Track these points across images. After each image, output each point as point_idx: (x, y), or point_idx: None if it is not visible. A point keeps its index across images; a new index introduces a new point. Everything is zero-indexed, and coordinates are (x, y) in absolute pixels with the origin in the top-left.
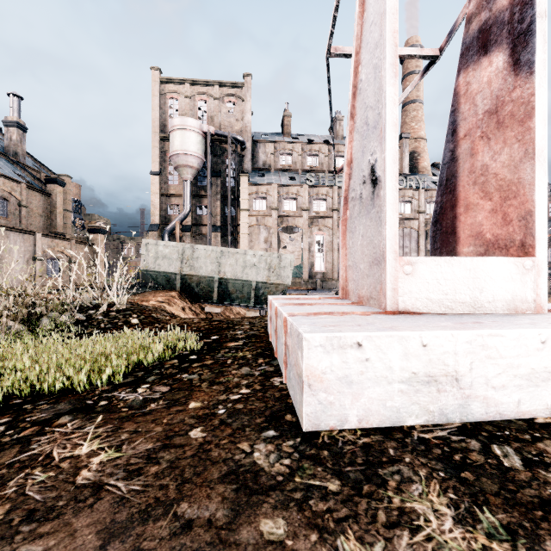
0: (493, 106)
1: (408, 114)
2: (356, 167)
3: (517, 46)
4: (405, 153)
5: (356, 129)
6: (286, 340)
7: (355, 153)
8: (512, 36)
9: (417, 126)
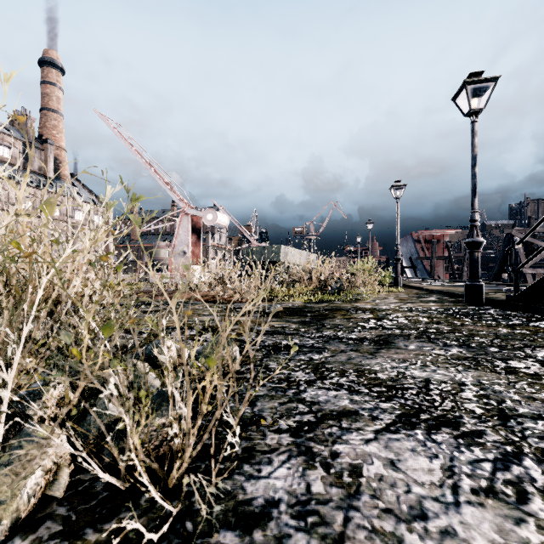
0: (195, 242)
1: (49, 119)
2: (177, 247)
3: (199, 236)
4: (50, 158)
5: (177, 240)
6: (183, 276)
7: (177, 244)
8: (198, 234)
9: (58, 135)
